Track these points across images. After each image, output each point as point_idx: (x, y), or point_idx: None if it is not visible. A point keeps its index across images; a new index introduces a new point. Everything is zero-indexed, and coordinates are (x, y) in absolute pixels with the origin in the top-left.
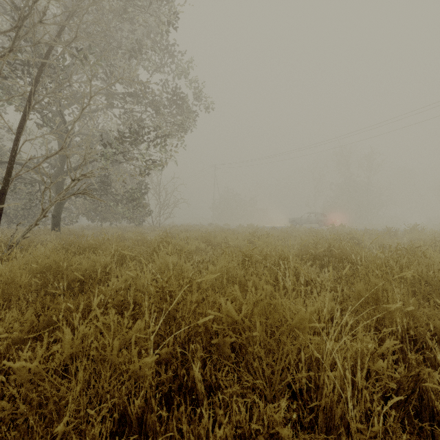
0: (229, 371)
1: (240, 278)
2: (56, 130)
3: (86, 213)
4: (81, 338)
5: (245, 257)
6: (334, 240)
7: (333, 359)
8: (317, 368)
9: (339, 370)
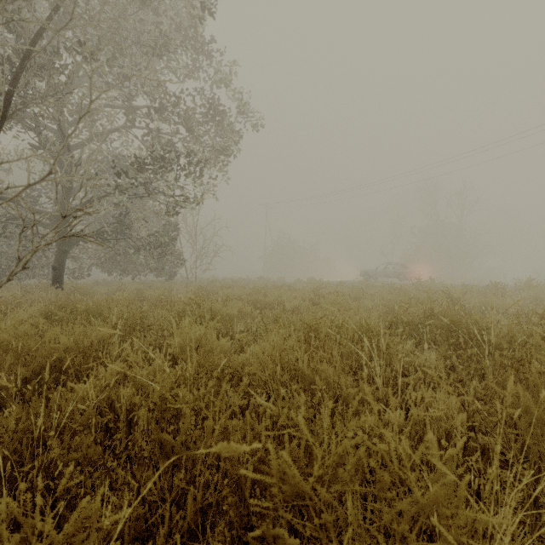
0: None
1: (302, 365)
2: (49, 151)
3: (101, 264)
4: None
5: (309, 330)
6: (433, 302)
7: None
8: None
9: None
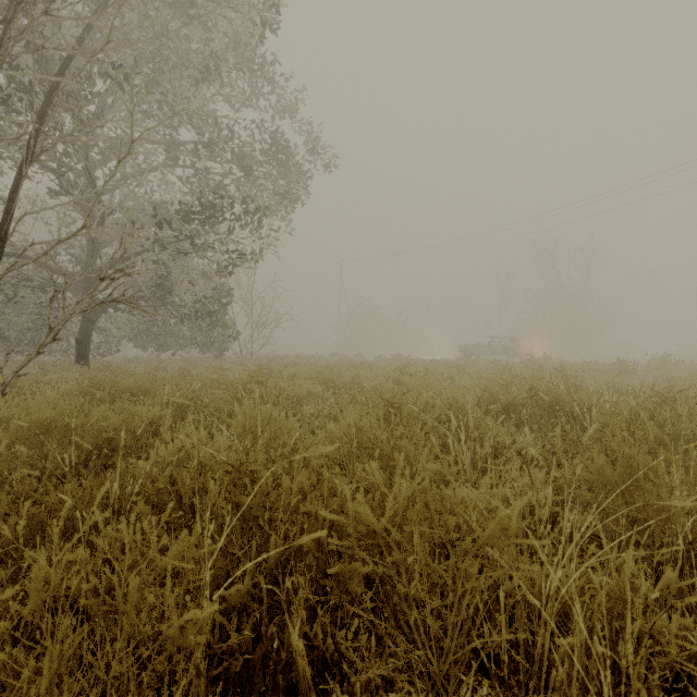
0: (361, 627)
1: (381, 444)
2: (78, 199)
3: (134, 337)
4: (67, 569)
5: (390, 408)
6: (538, 380)
7: (560, 605)
8: (527, 617)
9: (578, 633)
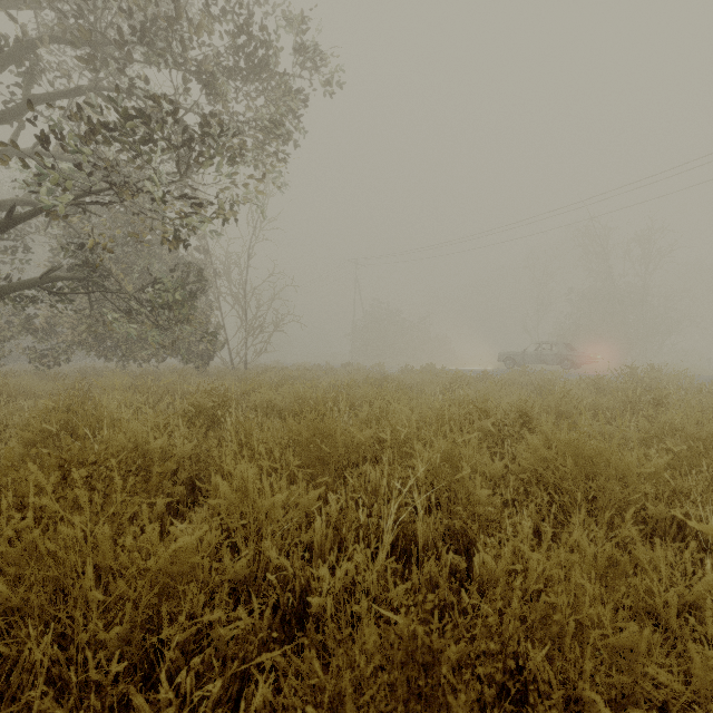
0: None
1: None
2: None
3: (83, 342)
4: None
5: None
6: None
7: None
8: None
9: None
